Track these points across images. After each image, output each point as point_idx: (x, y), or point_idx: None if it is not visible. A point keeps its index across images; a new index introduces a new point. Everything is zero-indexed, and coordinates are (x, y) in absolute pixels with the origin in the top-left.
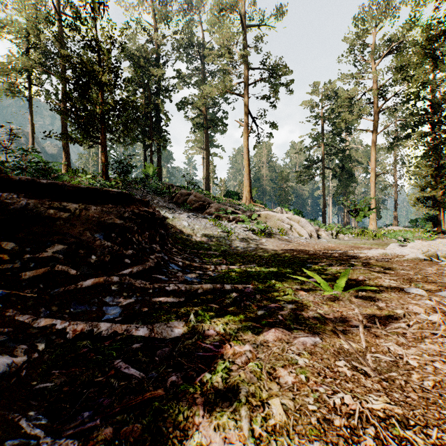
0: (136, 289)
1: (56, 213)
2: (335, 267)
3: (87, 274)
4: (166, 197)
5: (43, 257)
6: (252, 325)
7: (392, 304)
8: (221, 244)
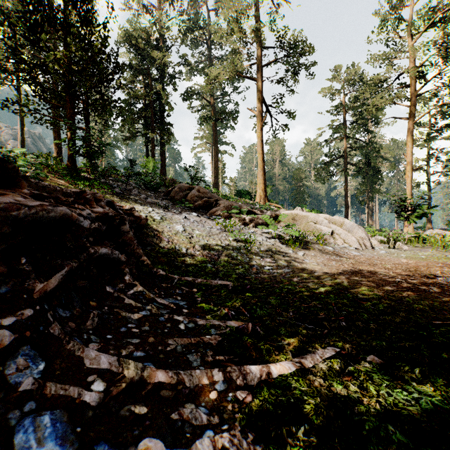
0: None
1: None
2: None
3: None
4: (161, 193)
5: None
6: None
7: None
8: (236, 262)
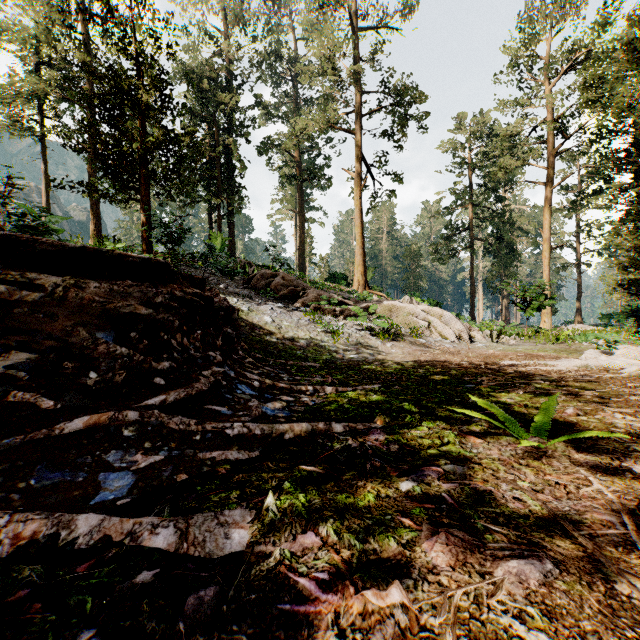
0: (170, 434)
1: (14, 292)
2: (515, 390)
3: (77, 407)
4: (239, 280)
5: None
6: (395, 520)
7: None
8: (324, 350)
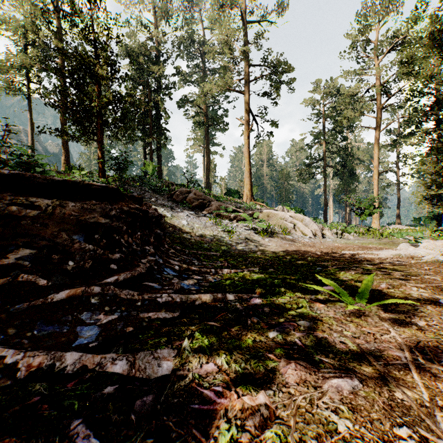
0: (121, 302)
1: (21, 211)
2: (349, 272)
3: (61, 284)
4: (165, 195)
5: (3, 265)
6: (264, 356)
7: (434, 323)
8: (222, 244)
